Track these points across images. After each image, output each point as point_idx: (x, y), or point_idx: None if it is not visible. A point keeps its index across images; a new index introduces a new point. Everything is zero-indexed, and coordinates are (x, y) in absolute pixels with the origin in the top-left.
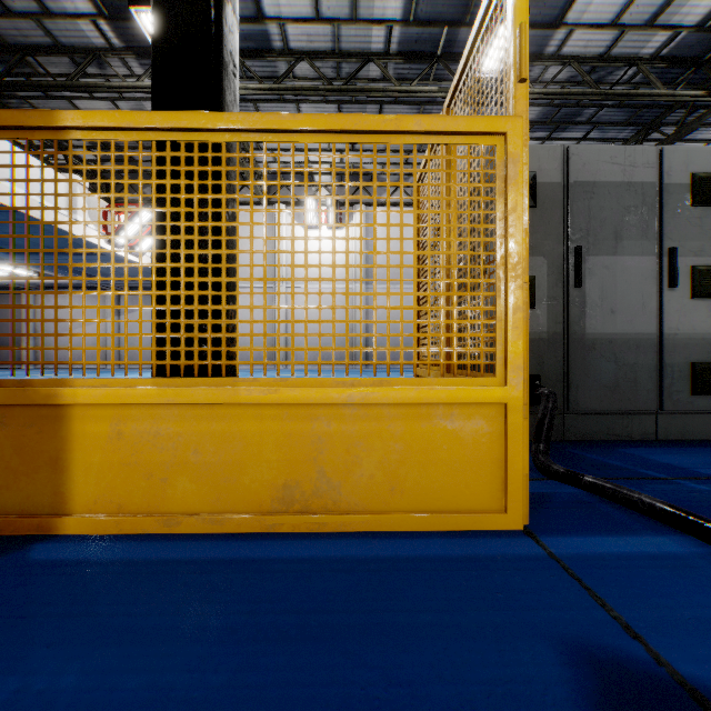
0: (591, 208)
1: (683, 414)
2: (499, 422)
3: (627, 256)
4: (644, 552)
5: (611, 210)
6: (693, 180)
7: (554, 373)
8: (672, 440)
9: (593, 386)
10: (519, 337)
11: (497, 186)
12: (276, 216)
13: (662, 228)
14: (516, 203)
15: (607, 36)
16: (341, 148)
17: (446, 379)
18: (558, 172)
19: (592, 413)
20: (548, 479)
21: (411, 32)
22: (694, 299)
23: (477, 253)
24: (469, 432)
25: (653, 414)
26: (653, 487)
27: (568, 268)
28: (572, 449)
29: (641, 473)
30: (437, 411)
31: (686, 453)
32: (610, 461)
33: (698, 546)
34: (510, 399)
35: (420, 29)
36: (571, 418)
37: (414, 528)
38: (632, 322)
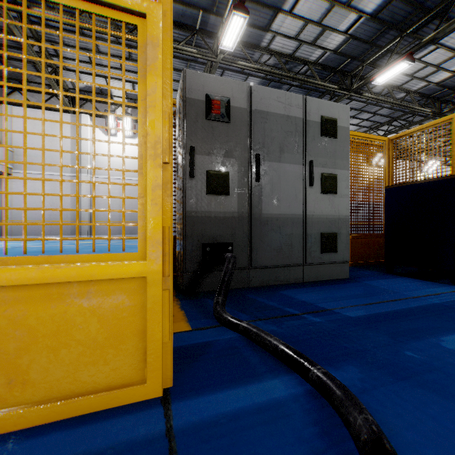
0: (266, 129)
1: (317, 265)
2: (141, 295)
3: (286, 163)
4: (256, 404)
5: (277, 132)
6: (322, 120)
7: (242, 241)
8: (312, 281)
9: (267, 249)
10: (158, 213)
11: (139, 66)
12: (81, 122)
13: (306, 148)
14: (155, 85)
15: (293, 43)
16: (133, 80)
17: (81, 255)
18: (245, 101)
19: (267, 267)
20: (219, 326)
21: (178, 8)
22: (323, 194)
23: (118, 129)
24: (108, 308)
25: (302, 266)
26: (288, 323)
27: (251, 168)
28: (251, 294)
29: (285, 312)
30: (70, 290)
31: (316, 291)
32: (270, 303)
33: (298, 385)
34: (149, 273)
35: (184, 7)
36: (253, 271)
37: (37, 422)
38: (290, 207)
